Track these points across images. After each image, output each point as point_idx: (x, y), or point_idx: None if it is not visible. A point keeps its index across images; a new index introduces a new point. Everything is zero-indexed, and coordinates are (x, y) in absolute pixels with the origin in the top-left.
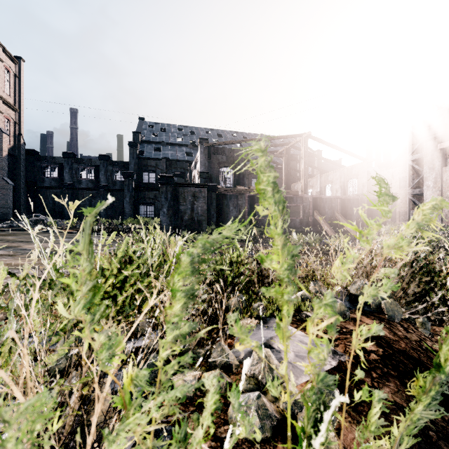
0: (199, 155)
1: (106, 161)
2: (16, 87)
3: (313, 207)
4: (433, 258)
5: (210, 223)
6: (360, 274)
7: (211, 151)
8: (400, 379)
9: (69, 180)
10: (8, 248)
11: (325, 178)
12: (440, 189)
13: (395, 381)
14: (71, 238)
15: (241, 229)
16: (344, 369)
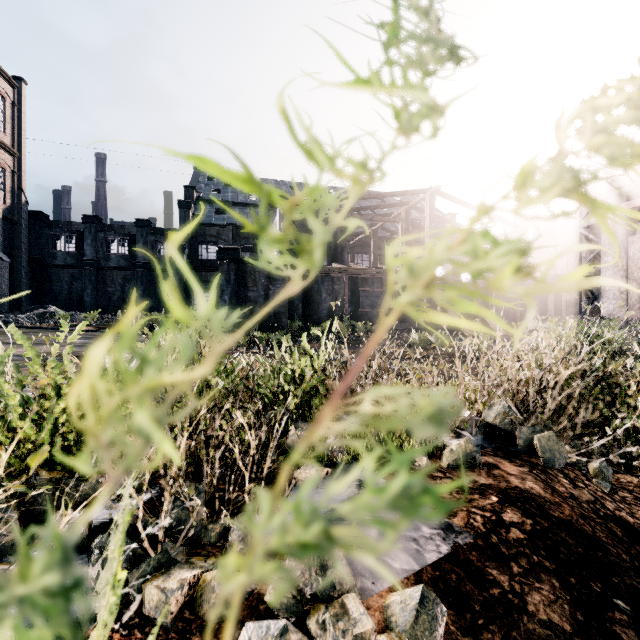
0: (278, 219)
1: (146, 228)
2: (15, 121)
3: None
4: (615, 367)
5: (294, 317)
6: (500, 392)
7: None
8: (561, 576)
9: (92, 256)
10: None
11: None
12: (624, 269)
13: (551, 580)
14: (87, 338)
15: None
16: (462, 558)
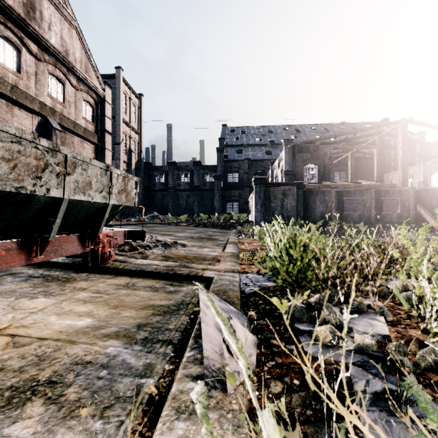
0: (284, 155)
1: (199, 166)
2: (139, 116)
3: (416, 200)
4: None
5: (297, 218)
6: None
7: (295, 150)
8: None
9: (172, 184)
10: (170, 235)
11: (432, 165)
12: None
13: None
14: (191, 229)
15: (434, 224)
16: None
